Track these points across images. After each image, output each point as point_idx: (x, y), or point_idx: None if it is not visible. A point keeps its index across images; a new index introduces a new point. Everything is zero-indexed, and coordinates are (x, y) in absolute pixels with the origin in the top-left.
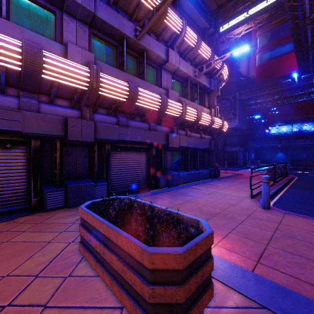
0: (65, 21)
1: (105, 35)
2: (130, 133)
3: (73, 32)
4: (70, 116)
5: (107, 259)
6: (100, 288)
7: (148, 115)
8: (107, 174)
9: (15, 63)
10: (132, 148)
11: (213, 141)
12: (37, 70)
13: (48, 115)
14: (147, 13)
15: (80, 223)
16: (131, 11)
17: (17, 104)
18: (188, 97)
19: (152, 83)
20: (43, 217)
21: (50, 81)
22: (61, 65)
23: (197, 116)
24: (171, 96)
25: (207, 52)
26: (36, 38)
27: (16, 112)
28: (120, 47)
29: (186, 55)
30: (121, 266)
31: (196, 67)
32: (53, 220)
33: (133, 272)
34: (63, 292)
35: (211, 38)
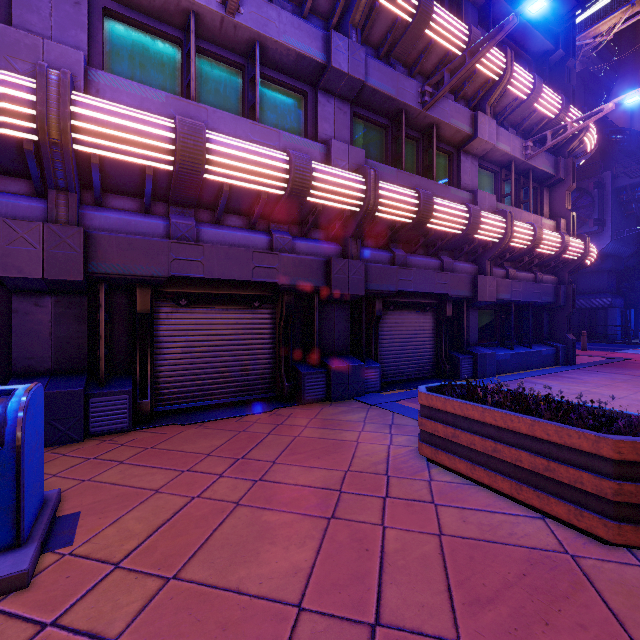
0: (320, 104)
1: (372, 112)
2: (413, 279)
3: (331, 118)
4: (328, 255)
5: (505, 458)
6: (490, 497)
7: (442, 244)
8: (375, 351)
9: (280, 186)
10: (412, 305)
11: (562, 287)
12: (304, 192)
13: (306, 257)
14: (441, 56)
15: (421, 415)
16: (413, 59)
17: (269, 243)
18: (507, 200)
19: (442, 182)
20: (309, 411)
21: (313, 204)
22: (330, 180)
23: (534, 237)
24: (482, 203)
25: (552, 103)
26: (293, 142)
27: (273, 255)
28: (394, 128)
29: (505, 116)
30: (543, 462)
31: (524, 137)
32: (329, 416)
33: (573, 467)
34: (442, 494)
35: (558, 70)
